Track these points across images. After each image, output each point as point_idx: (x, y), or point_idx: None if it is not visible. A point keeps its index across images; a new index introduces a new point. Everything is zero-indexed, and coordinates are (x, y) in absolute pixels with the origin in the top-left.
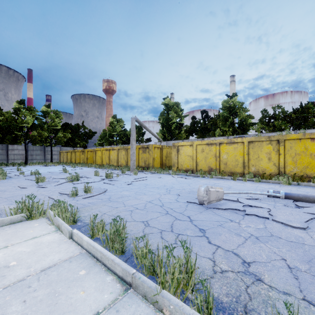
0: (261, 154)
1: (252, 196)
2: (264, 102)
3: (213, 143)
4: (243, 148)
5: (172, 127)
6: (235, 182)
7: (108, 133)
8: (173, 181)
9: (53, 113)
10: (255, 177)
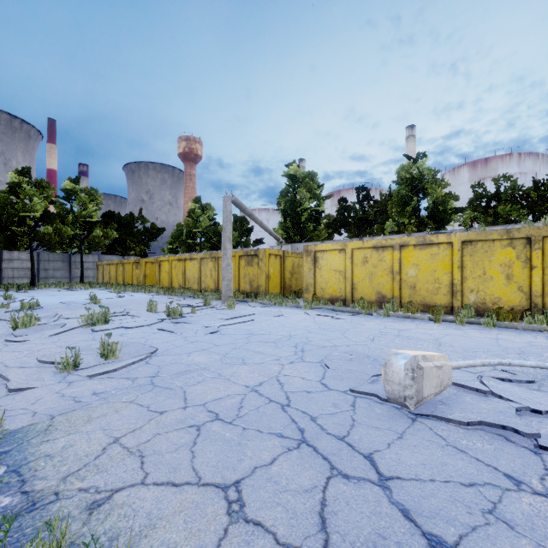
0: (489, 267)
1: (507, 368)
2: (469, 174)
3: (388, 245)
4: (450, 256)
5: (302, 218)
6: (441, 328)
7: (185, 229)
8: (307, 325)
9: (85, 194)
10: (476, 316)
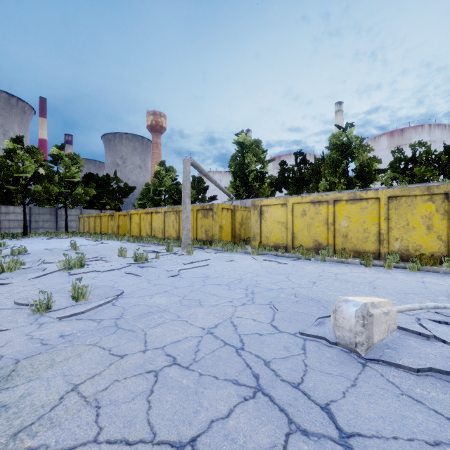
0: (412, 219)
1: (439, 310)
2: (388, 142)
3: (323, 200)
4: (378, 209)
5: (249, 178)
6: (372, 272)
7: (152, 188)
8: (255, 269)
9: (68, 158)
10: (400, 261)
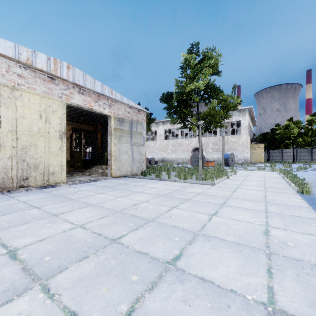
0: None
1: None
2: None
3: None
4: None
5: None
6: None
7: None
8: None
9: None
10: None
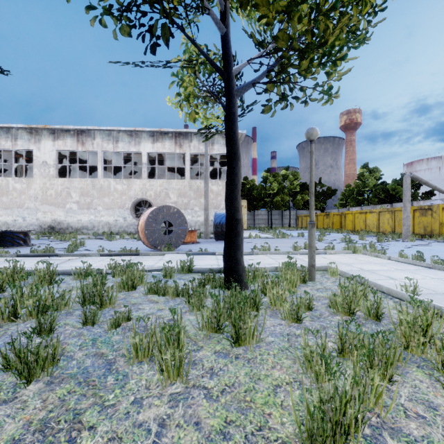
0: None
1: None
2: None
3: None
4: None
5: None
6: None
7: (355, 189)
8: None
9: (291, 176)
10: None
